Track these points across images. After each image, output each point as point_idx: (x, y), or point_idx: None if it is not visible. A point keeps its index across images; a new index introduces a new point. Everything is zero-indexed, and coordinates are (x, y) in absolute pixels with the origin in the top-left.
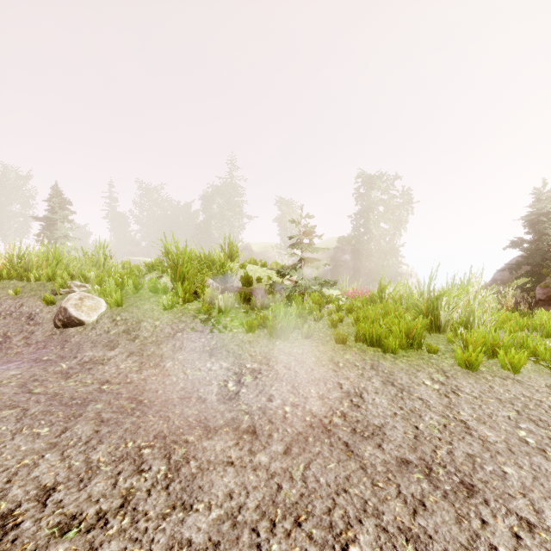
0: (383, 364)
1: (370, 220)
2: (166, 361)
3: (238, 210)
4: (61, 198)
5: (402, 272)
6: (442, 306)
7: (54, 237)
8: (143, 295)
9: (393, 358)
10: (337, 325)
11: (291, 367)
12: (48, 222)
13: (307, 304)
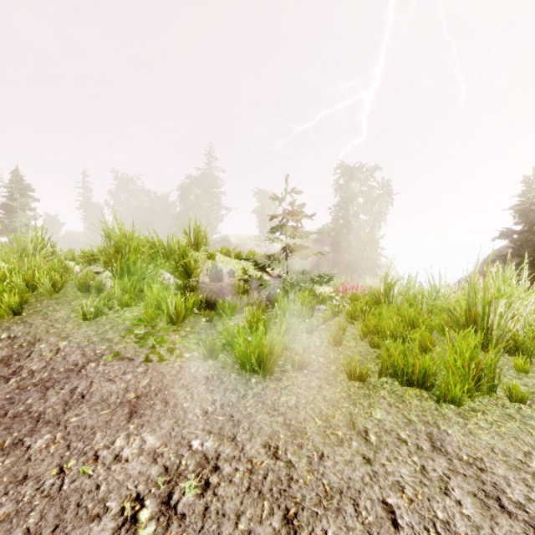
0: (450, 435)
1: (350, 212)
2: (41, 431)
3: (216, 201)
4: (21, 184)
5: (381, 264)
6: (497, 313)
7: (13, 226)
8: (66, 296)
9: (460, 417)
10: (341, 340)
11: (278, 447)
12: (6, 210)
13: (295, 306)
